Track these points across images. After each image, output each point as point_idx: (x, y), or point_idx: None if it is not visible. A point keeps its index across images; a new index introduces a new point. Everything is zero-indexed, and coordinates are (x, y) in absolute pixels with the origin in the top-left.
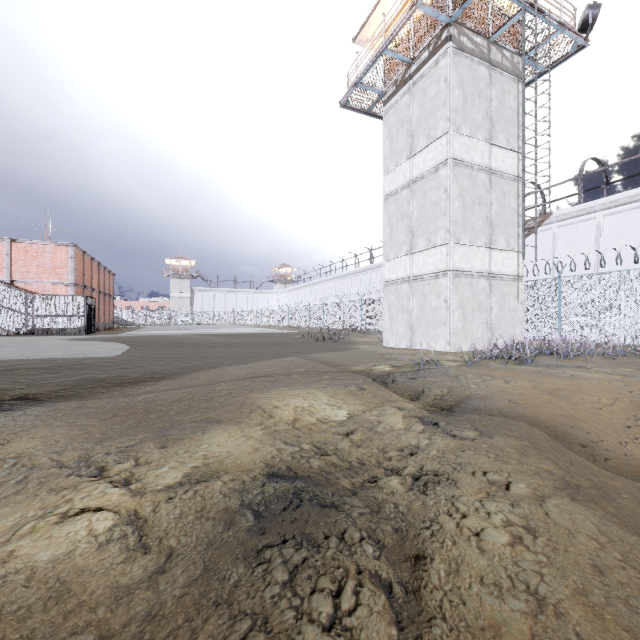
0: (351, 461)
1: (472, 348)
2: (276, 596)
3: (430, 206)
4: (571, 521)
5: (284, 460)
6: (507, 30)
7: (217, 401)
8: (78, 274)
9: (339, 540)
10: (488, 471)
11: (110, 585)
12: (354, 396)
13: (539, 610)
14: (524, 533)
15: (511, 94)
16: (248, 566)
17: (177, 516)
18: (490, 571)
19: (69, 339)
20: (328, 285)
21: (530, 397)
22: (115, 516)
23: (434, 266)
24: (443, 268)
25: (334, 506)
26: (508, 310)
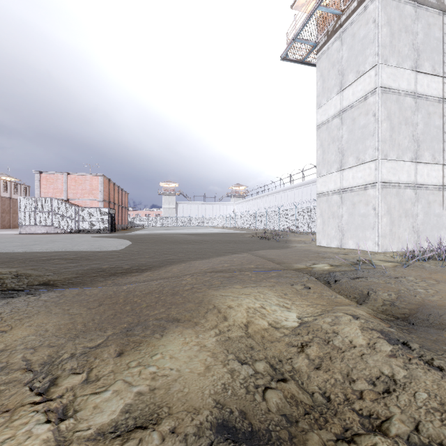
0: (312, 391)
1: (399, 249)
2: None
3: (359, 129)
4: None
5: (236, 395)
6: None
7: (181, 296)
8: (105, 194)
9: None
10: None
11: None
12: (300, 295)
13: None
14: None
15: (436, 26)
16: None
17: None
18: None
19: (97, 236)
20: (270, 198)
21: None
22: None
23: (363, 179)
24: (371, 181)
25: None
26: (433, 216)
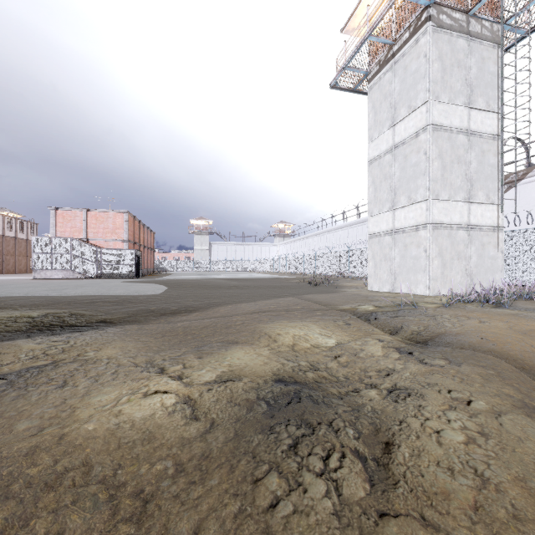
0: (338, 377)
1: (451, 292)
2: (284, 453)
3: (411, 167)
4: (522, 431)
5: (286, 371)
6: (486, 2)
7: (234, 328)
8: (130, 233)
9: (328, 425)
10: (452, 389)
11: (178, 436)
12: (341, 329)
13: (483, 486)
14: (478, 435)
15: (490, 60)
16: (264, 434)
17: (215, 400)
18: (445, 457)
19: (125, 281)
20: (320, 238)
21: (502, 335)
22: (176, 397)
23: (414, 220)
24: (423, 221)
25: (324, 404)
26: (487, 258)
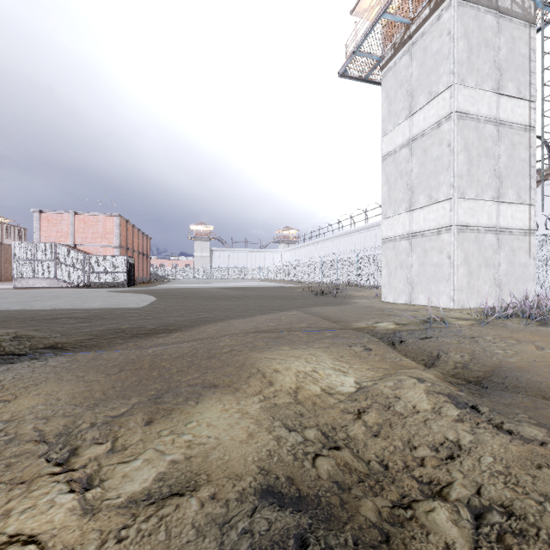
0: (368, 459)
1: (478, 305)
2: None
3: (431, 162)
4: None
5: (283, 461)
6: None
7: (218, 359)
8: (122, 238)
9: None
10: None
11: None
12: (360, 358)
13: None
14: None
15: (522, 40)
16: None
17: None
18: None
19: (112, 291)
20: (326, 244)
21: None
22: None
23: (436, 222)
24: (446, 223)
25: None
26: (518, 265)
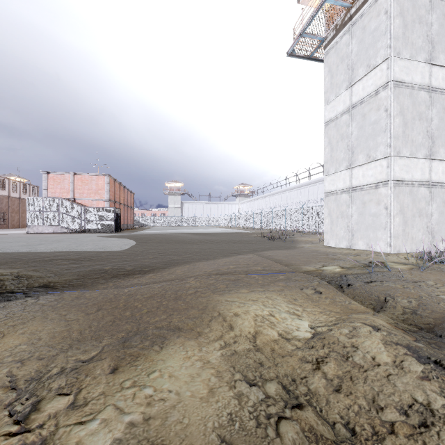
0: (333, 421)
1: (412, 250)
2: None
3: (369, 126)
4: None
5: (245, 429)
6: None
7: (183, 301)
8: (111, 193)
9: None
10: None
11: None
12: (311, 301)
13: None
14: None
15: None
16: None
17: None
18: None
19: (102, 236)
20: (275, 197)
21: None
22: None
23: (374, 177)
24: (383, 179)
25: None
26: None
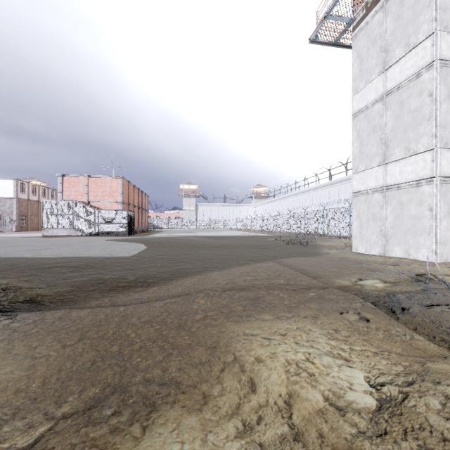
0: None
1: None
2: None
3: (409, 114)
4: None
5: None
6: None
7: (188, 330)
8: (125, 196)
9: None
10: None
11: None
12: (358, 334)
13: None
14: None
15: None
16: None
17: None
18: None
19: (114, 239)
20: (293, 199)
21: None
22: None
23: (414, 174)
24: (427, 175)
25: None
26: None
